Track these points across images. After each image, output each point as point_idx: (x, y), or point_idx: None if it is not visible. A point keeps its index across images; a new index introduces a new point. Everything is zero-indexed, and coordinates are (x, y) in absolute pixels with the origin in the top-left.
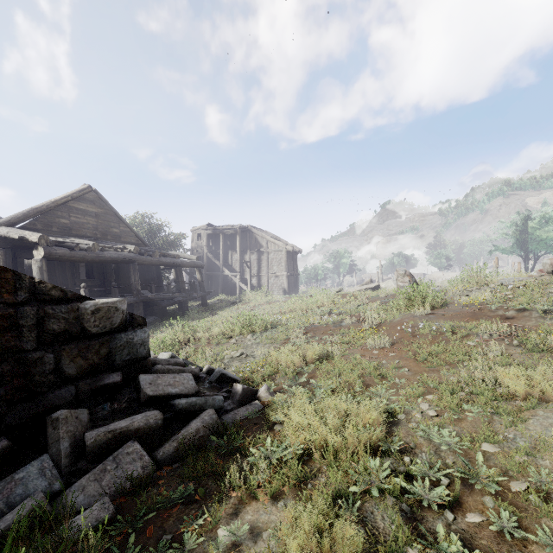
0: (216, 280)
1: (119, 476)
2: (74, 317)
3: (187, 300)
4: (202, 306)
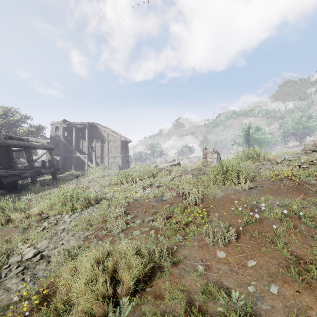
0: (70, 160)
1: None
2: None
3: (36, 175)
4: (52, 179)
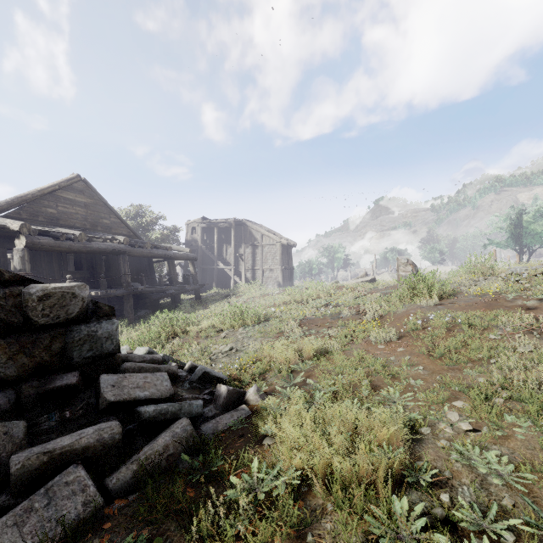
0: (211, 274)
1: (50, 518)
2: (14, 304)
3: (180, 293)
4: (195, 299)
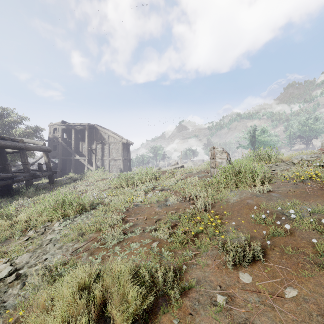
0: (70, 163)
1: None
2: None
3: (31, 178)
4: (49, 183)
